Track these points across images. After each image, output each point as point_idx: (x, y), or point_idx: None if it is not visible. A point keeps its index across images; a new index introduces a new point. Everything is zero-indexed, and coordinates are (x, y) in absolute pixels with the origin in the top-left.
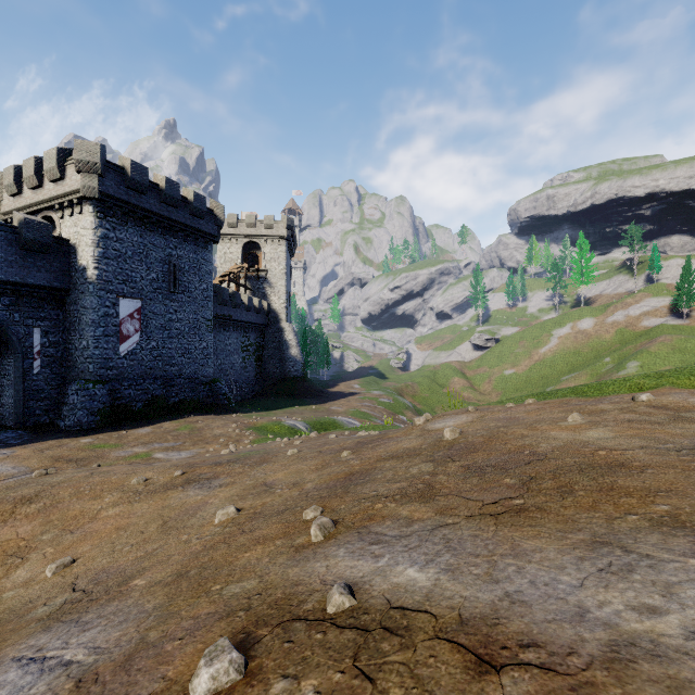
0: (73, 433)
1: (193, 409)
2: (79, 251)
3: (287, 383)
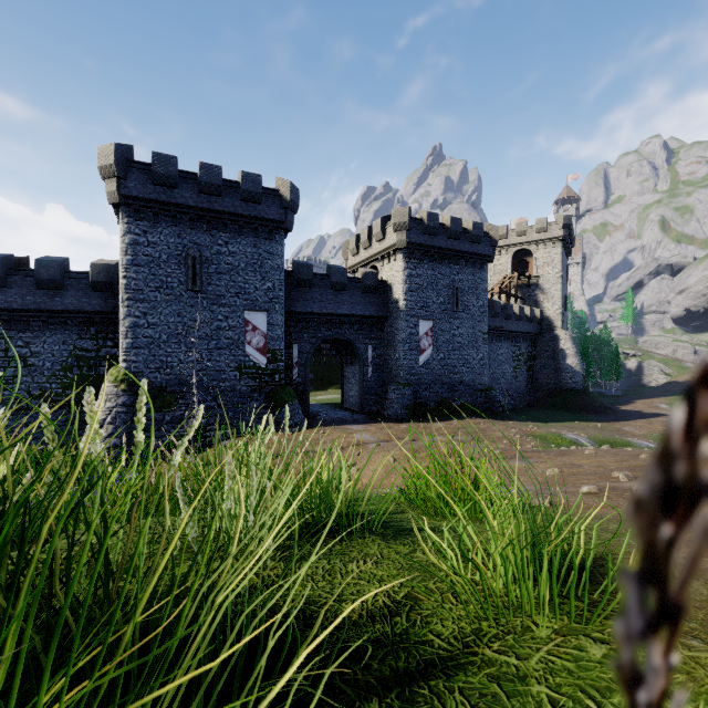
0: (393, 420)
1: (472, 413)
2: (394, 288)
3: (563, 396)
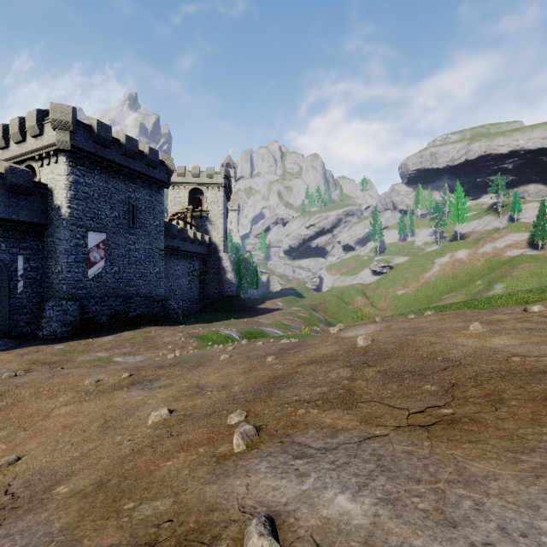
0: (49, 341)
1: (148, 322)
2: (55, 193)
3: (224, 301)
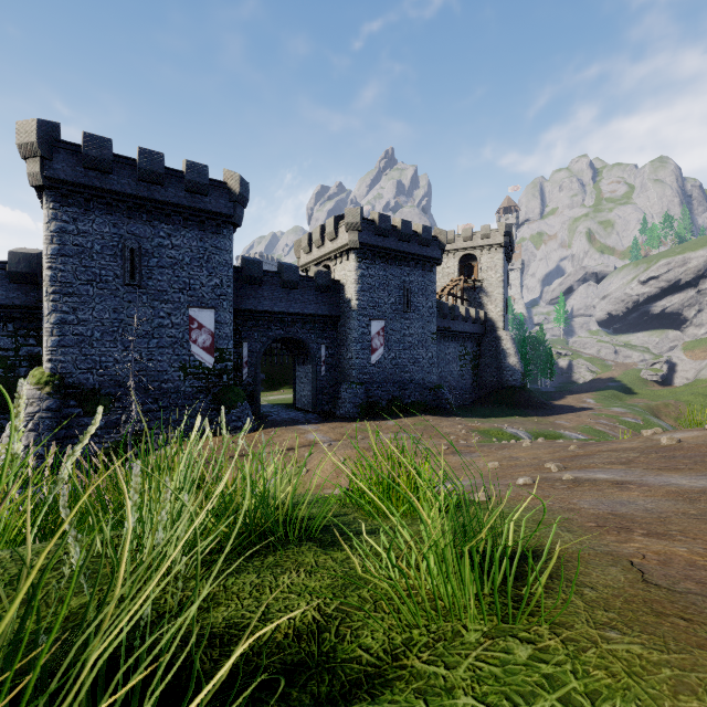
0: (346, 419)
1: (422, 410)
2: (346, 288)
3: (504, 393)
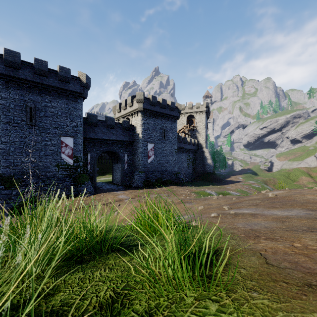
0: (136, 188)
1: (170, 183)
2: (137, 128)
3: (206, 175)
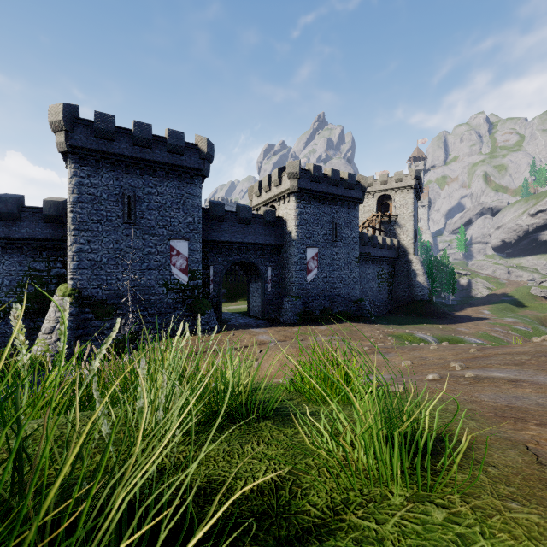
0: (287, 325)
1: (347, 318)
2: (288, 223)
3: (414, 305)
